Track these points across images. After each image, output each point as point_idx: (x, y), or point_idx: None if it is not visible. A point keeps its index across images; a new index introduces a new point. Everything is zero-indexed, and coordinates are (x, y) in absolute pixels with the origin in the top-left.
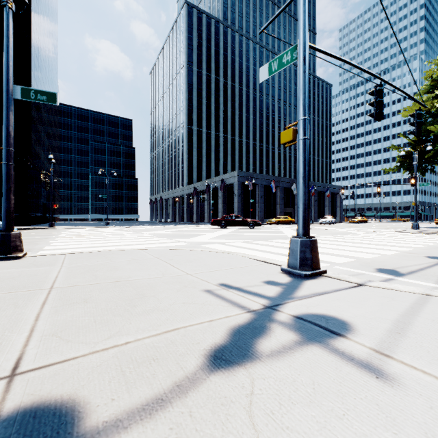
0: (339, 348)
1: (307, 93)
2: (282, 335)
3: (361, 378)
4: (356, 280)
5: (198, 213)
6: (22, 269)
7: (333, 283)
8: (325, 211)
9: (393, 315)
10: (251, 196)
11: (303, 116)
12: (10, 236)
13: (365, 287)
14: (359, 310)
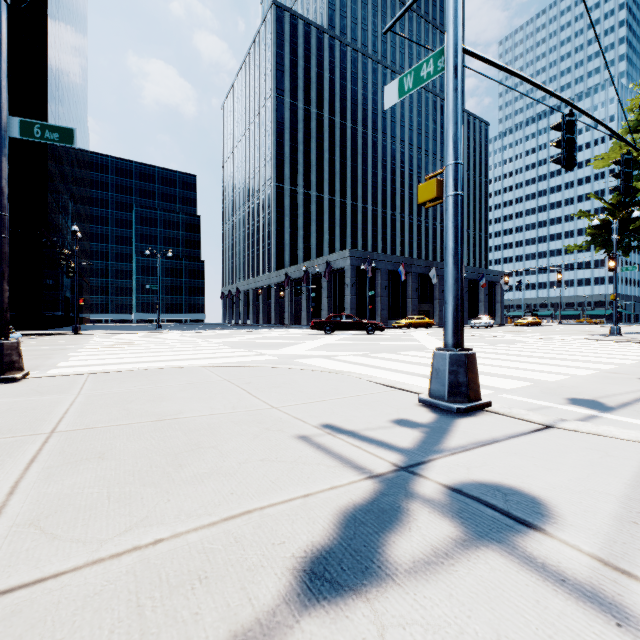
0: (535, 556)
1: (460, 123)
2: (430, 527)
3: (588, 627)
4: (540, 418)
5: (291, 312)
6: (17, 398)
7: (503, 424)
8: (479, 309)
9: (617, 485)
10: (370, 287)
11: (454, 159)
12: (3, 347)
13: (556, 430)
14: (556, 475)
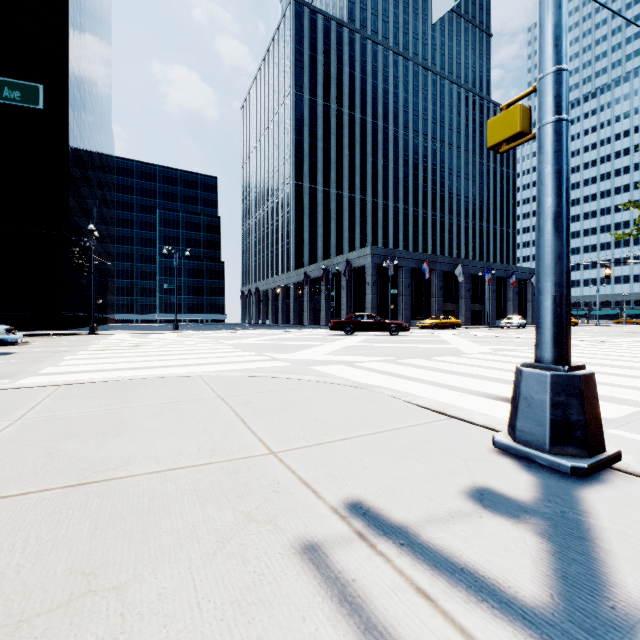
0: None
1: (566, 6)
2: None
3: None
4: None
5: (310, 312)
6: None
7: None
8: (508, 308)
9: None
10: (391, 285)
11: (556, 64)
12: None
13: None
14: None
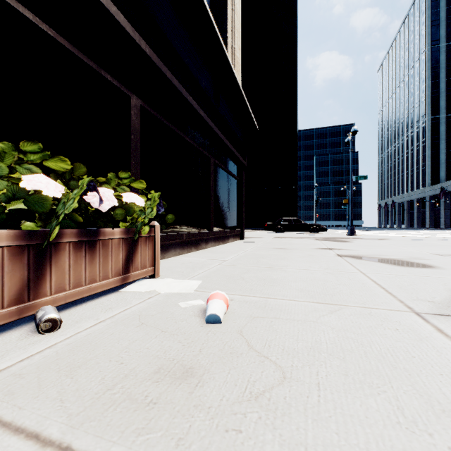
0: None
1: None
2: None
3: None
4: None
5: (447, 218)
6: None
7: None
8: None
9: None
10: None
11: None
12: (353, 228)
13: None
14: None
